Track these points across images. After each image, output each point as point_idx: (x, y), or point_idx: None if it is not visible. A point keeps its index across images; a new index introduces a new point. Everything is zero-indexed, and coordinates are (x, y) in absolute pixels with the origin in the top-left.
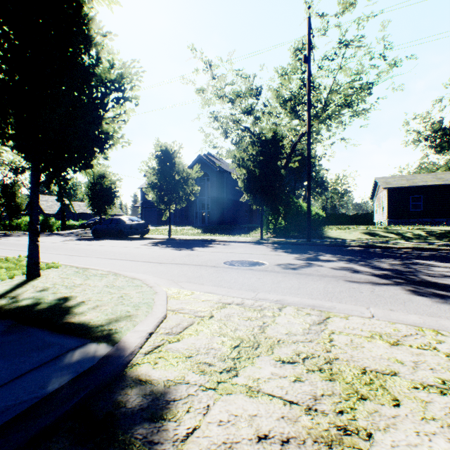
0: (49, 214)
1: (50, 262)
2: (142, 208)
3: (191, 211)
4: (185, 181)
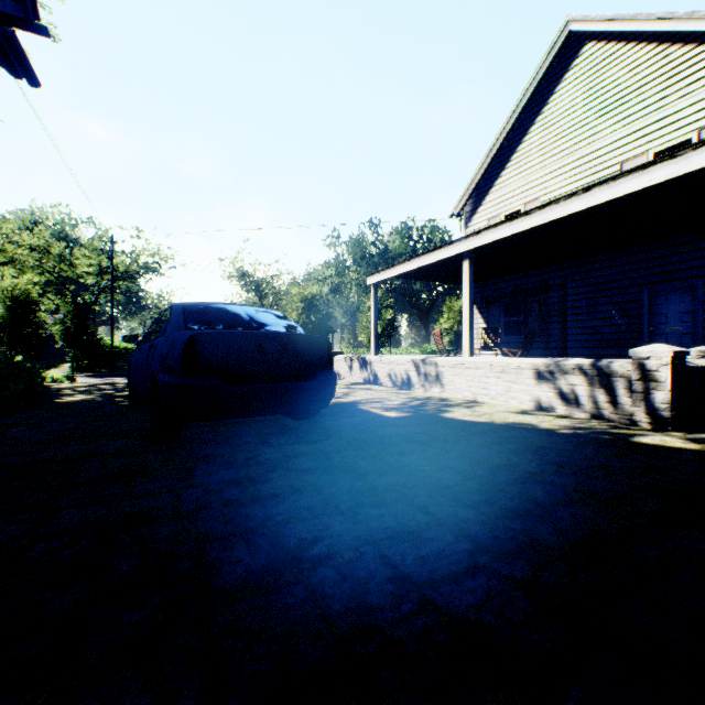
0: None
1: None
2: None
3: None
4: None
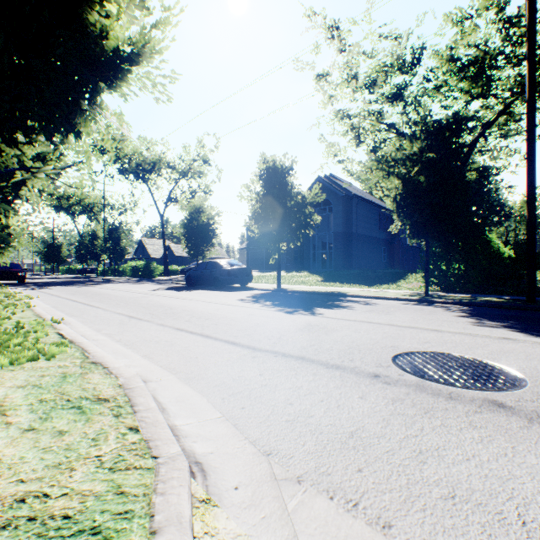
0: (155, 258)
1: (69, 337)
2: (248, 250)
3: (307, 253)
4: (299, 208)
